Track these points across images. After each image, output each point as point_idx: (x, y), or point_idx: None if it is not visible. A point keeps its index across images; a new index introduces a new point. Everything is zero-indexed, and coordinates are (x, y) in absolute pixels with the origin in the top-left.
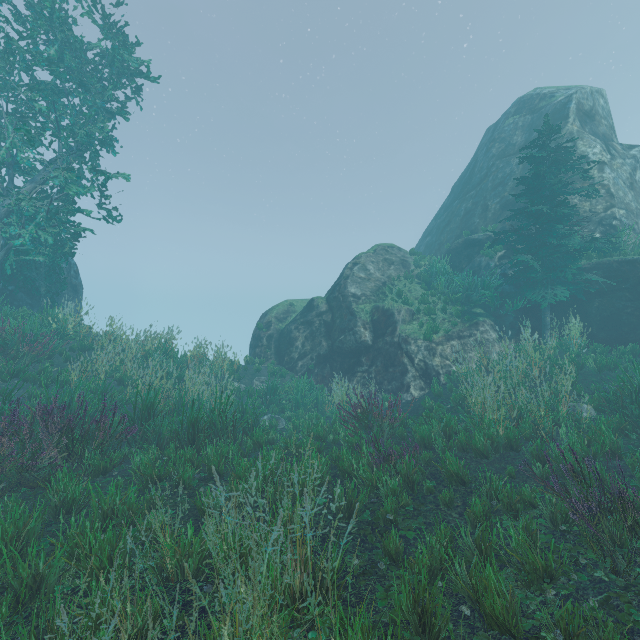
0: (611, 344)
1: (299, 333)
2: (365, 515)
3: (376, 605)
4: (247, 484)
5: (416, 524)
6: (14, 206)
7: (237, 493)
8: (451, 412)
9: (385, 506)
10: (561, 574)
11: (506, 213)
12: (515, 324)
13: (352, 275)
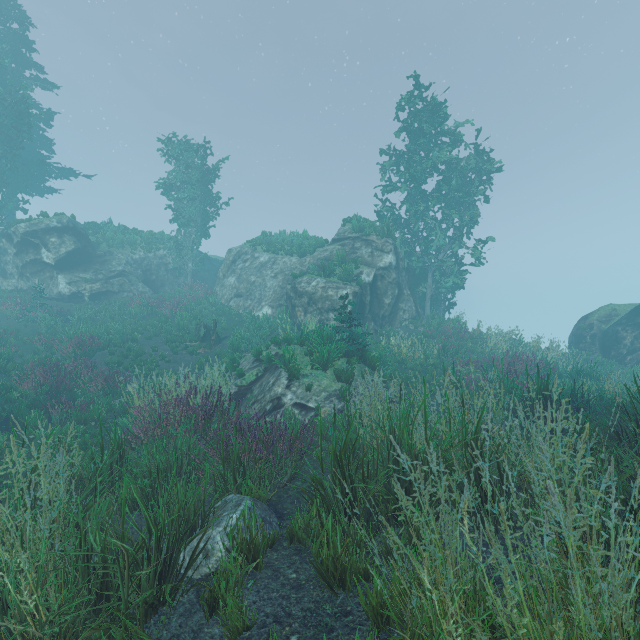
0: None
1: (626, 333)
2: None
3: None
4: None
5: None
6: (437, 266)
7: None
8: None
9: None
10: None
11: None
12: None
13: None
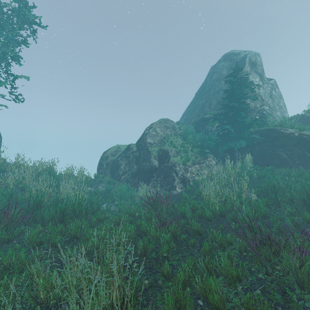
0: (263, 166)
1: (122, 162)
2: (153, 254)
3: (156, 304)
4: (91, 242)
5: (178, 257)
6: None
7: (74, 258)
8: (195, 199)
9: (162, 249)
10: (244, 278)
11: (219, 106)
12: (223, 157)
13: (149, 133)
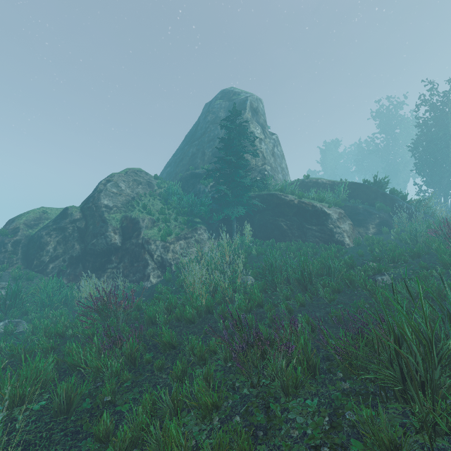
0: (264, 240)
1: (51, 238)
2: (84, 404)
3: None
4: None
5: (132, 396)
6: None
7: None
8: (176, 292)
9: (104, 390)
10: (223, 403)
11: (215, 159)
12: (218, 229)
13: (105, 190)
